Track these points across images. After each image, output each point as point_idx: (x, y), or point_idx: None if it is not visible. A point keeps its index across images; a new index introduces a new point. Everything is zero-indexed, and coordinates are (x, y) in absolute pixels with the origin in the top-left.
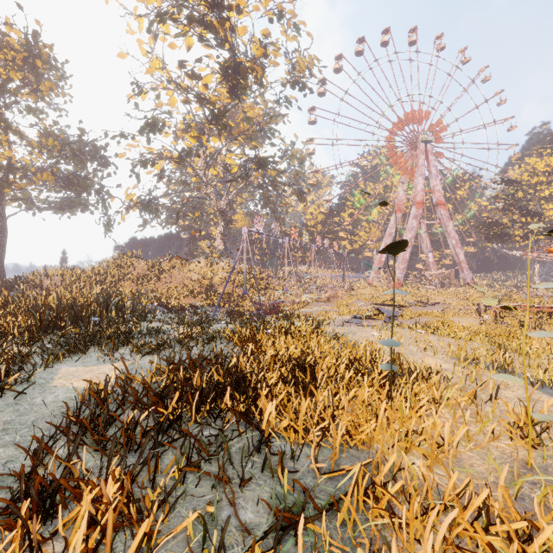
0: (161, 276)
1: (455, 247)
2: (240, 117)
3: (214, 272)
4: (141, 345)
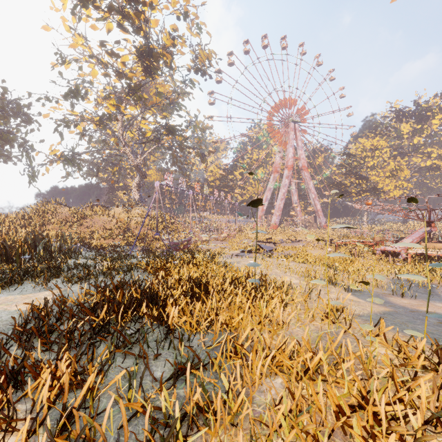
0: (83, 221)
1: (314, 200)
2: (153, 92)
3: (131, 217)
4: (71, 276)
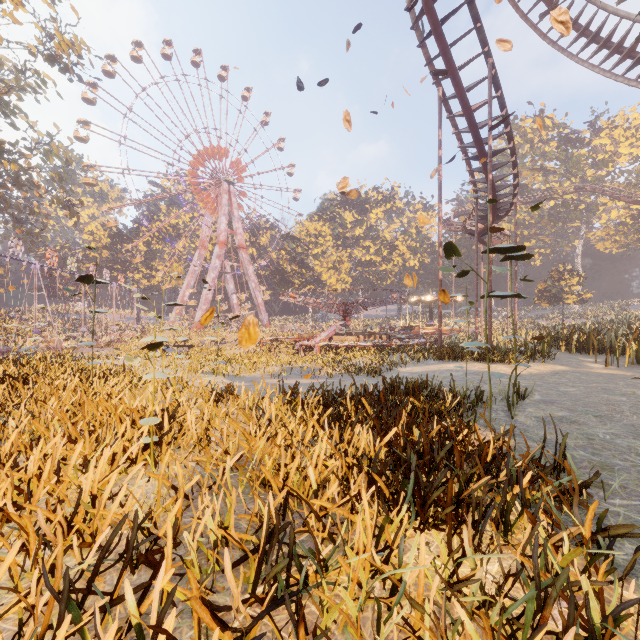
0: None
1: (255, 290)
2: None
3: None
4: None
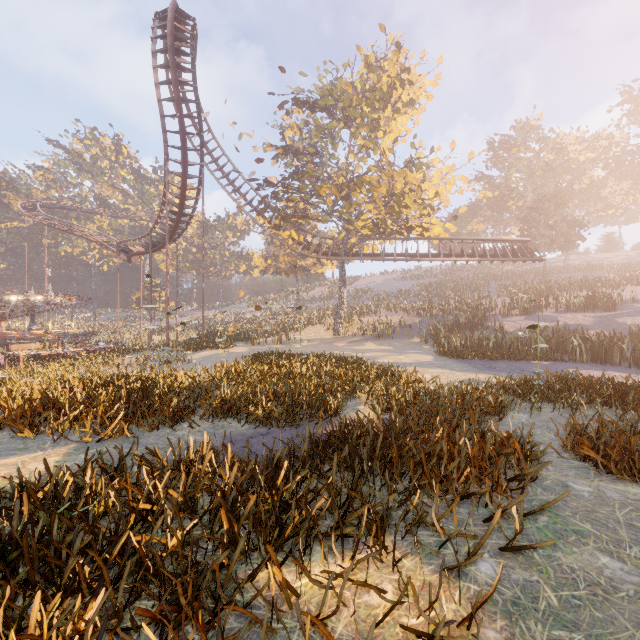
0: None
1: None
2: None
3: None
4: None
